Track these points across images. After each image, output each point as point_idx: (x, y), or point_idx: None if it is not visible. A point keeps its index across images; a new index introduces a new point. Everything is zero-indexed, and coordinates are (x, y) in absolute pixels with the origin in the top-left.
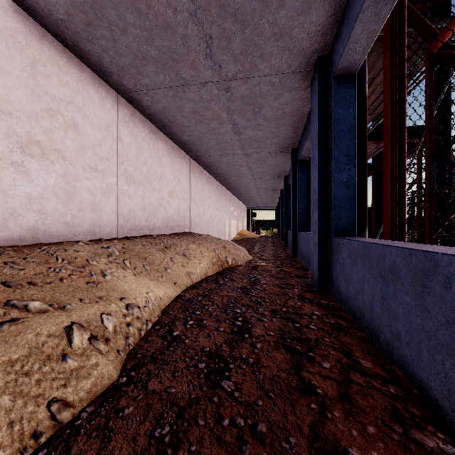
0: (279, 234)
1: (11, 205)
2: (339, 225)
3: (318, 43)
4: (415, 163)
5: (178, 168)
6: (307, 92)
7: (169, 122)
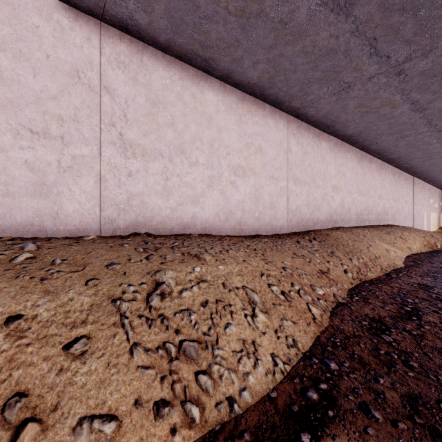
0: None
1: (331, 212)
2: None
3: None
4: None
5: (383, 177)
6: None
7: (383, 152)
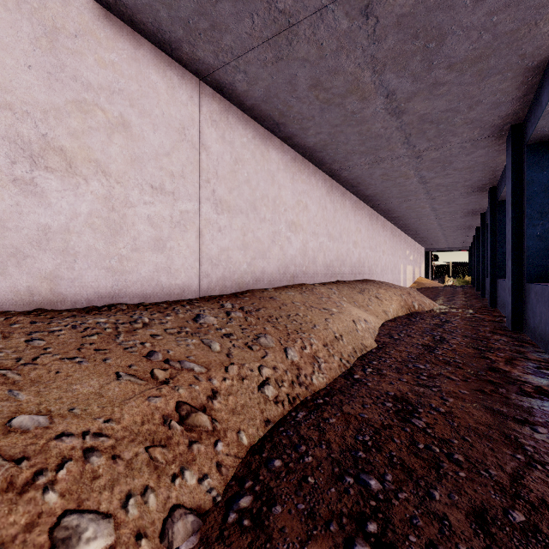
0: (474, 284)
1: (286, 262)
2: (532, 273)
3: (510, 118)
4: None
5: (359, 219)
6: (503, 146)
7: (358, 184)
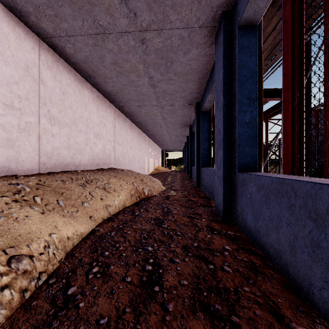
0: (185, 169)
1: None
2: (243, 162)
3: None
4: (280, 119)
5: (104, 115)
6: (211, 49)
7: (93, 72)
